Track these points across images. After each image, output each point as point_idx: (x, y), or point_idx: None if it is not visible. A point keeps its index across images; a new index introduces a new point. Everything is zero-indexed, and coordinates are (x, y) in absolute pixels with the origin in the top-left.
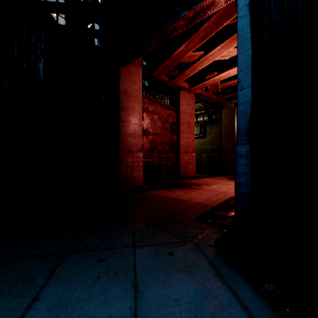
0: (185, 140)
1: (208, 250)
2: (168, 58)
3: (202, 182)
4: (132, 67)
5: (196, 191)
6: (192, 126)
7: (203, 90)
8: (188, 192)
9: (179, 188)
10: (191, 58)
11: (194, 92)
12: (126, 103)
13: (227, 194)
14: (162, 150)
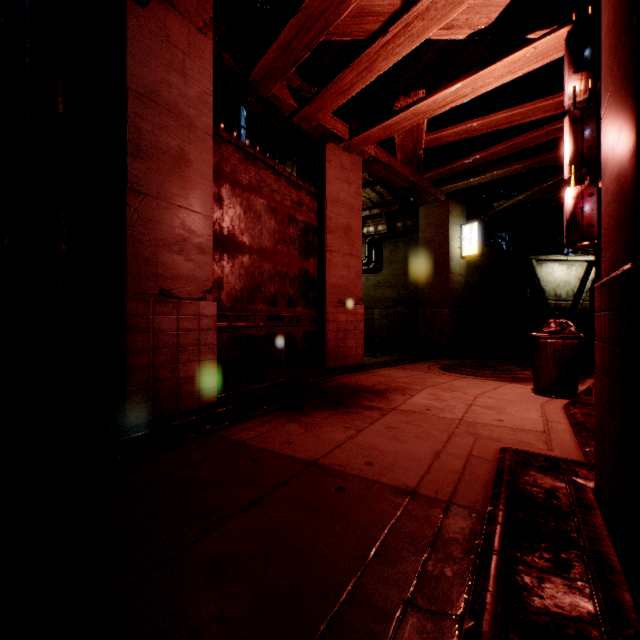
0: (338, 273)
1: None
2: (295, 13)
3: (386, 381)
4: (178, 22)
5: (379, 421)
6: (355, 239)
7: (383, 151)
8: (356, 424)
9: (326, 409)
10: (361, 25)
11: (360, 151)
12: (155, 135)
13: (478, 429)
14: (279, 298)
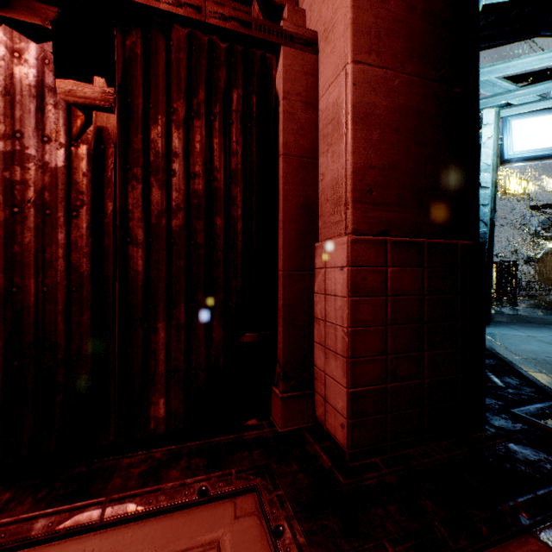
0: None
1: None
2: None
3: None
4: None
5: None
6: None
7: None
8: None
9: None
10: None
11: None
12: None
13: None
14: None
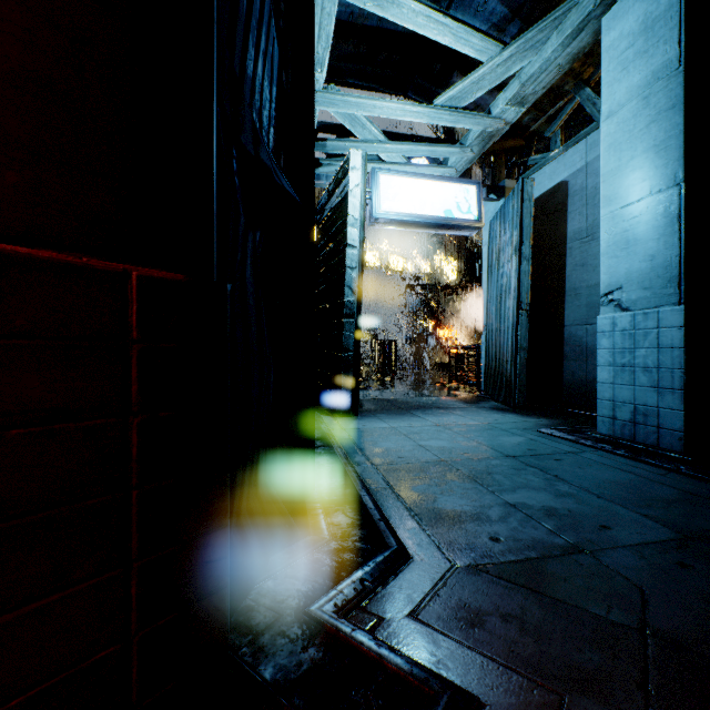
0: None
1: (424, 545)
2: None
3: None
4: None
5: None
6: None
7: None
8: None
9: None
10: None
11: None
12: None
13: None
14: None
